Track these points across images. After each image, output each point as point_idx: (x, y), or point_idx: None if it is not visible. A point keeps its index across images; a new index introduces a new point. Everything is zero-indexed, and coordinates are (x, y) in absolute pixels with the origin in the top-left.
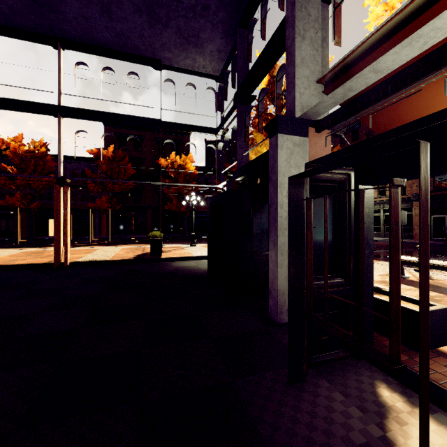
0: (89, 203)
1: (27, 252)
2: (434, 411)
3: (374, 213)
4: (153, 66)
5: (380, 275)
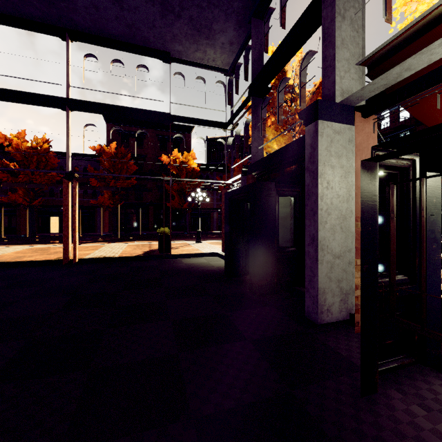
0: (92, 200)
1: (32, 249)
2: None
3: None
4: (162, 59)
5: None
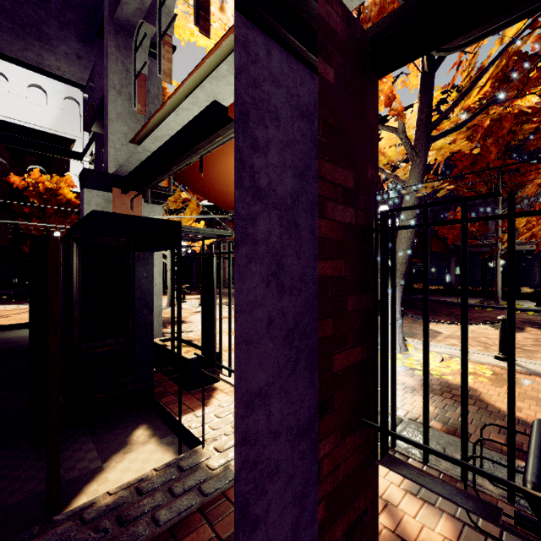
0: None
1: None
2: (167, 436)
3: None
4: None
5: None
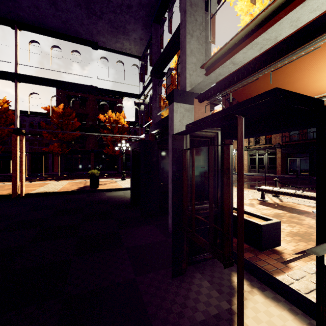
0: (44, 148)
1: None
2: (265, 289)
3: (252, 156)
4: (91, 47)
5: (250, 199)
